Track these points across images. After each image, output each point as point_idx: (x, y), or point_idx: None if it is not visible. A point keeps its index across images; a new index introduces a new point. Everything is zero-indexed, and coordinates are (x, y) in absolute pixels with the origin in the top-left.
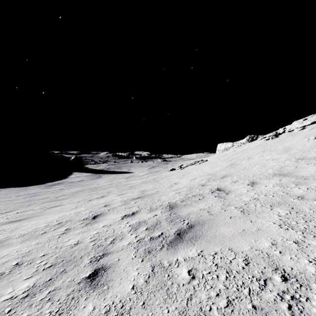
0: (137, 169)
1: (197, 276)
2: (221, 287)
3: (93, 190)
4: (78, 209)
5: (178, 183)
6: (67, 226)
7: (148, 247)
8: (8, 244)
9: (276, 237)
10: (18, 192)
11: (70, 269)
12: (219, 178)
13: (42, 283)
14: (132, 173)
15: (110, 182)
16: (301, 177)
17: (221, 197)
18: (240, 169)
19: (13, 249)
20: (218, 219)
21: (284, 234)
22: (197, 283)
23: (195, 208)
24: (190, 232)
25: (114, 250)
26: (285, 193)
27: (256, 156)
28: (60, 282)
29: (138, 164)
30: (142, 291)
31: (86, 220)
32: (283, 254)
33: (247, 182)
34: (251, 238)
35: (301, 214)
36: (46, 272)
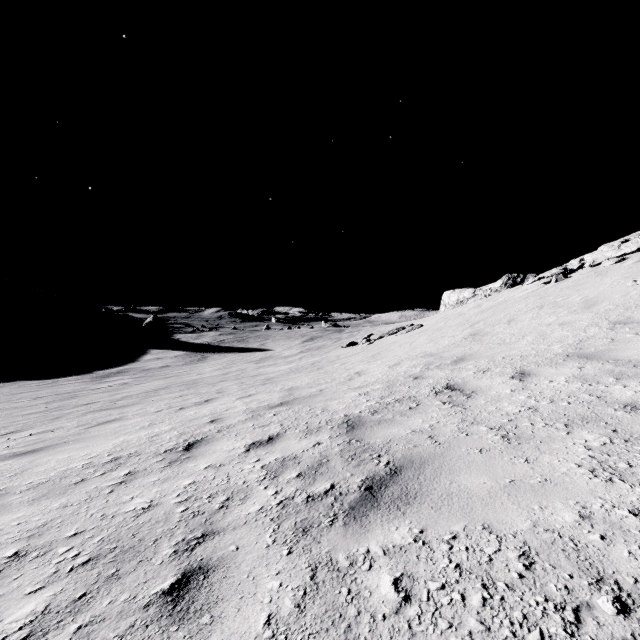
0: (278, 343)
1: (415, 594)
2: (475, 626)
3: (189, 386)
4: (156, 428)
5: (364, 373)
6: (131, 467)
7: (302, 518)
8: (3, 507)
9: (587, 500)
10: (37, 391)
11: (129, 570)
12: (449, 363)
13: (65, 604)
14: (269, 350)
15: (224, 370)
16: (626, 362)
17: (456, 405)
18: (492, 343)
19: (12, 518)
20: (454, 455)
21: (606, 493)
22: (417, 614)
23: (403, 429)
24: (394, 485)
25: (228, 524)
26: (595, 396)
27: (524, 317)
28: (106, 603)
29: (282, 332)
30: (290, 630)
31: (171, 453)
32: (609, 542)
33: (509, 373)
34: (531, 500)
35: (637, 445)
36: (75, 576)
